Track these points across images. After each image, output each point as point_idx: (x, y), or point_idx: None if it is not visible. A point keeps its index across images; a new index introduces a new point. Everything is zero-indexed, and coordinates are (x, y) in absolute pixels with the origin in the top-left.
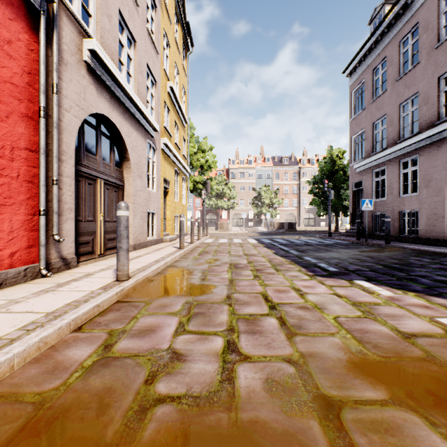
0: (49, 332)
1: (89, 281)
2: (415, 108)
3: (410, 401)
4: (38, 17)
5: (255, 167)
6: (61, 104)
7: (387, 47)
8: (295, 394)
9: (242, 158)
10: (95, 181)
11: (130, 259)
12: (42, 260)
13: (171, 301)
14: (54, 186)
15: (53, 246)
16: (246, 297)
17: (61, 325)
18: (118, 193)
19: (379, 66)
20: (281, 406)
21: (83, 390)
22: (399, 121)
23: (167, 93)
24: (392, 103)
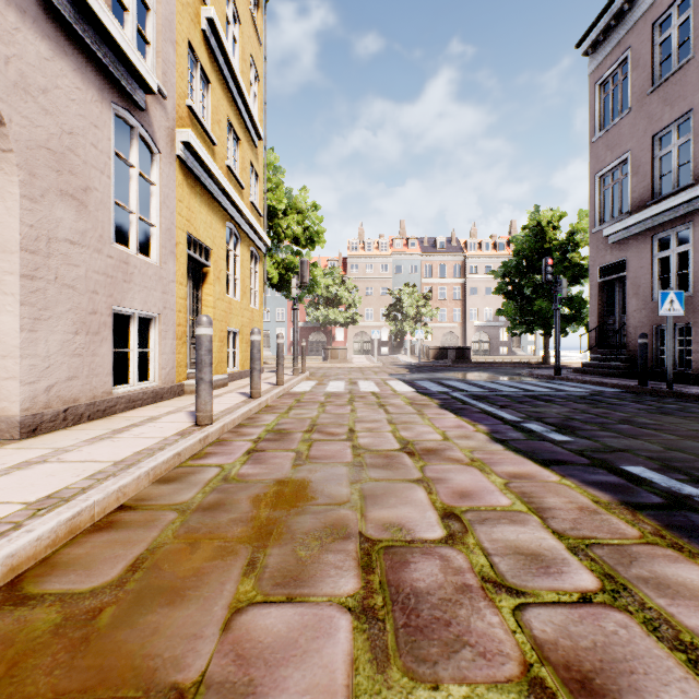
0: None
1: None
2: None
3: None
4: None
5: (391, 254)
6: None
7: None
8: None
9: (369, 240)
10: None
11: None
12: None
13: None
14: None
15: None
16: None
17: None
18: None
19: (671, 9)
20: None
21: None
22: None
23: (203, 35)
24: None
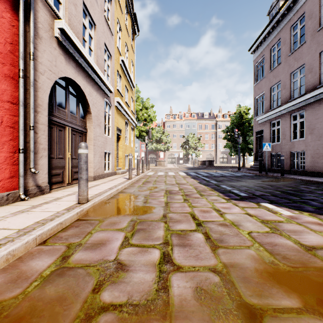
0: (16, 246)
1: (57, 203)
2: (302, 76)
3: (321, 309)
4: (18, 1)
5: (184, 120)
6: (37, 68)
7: (282, 31)
8: (221, 302)
9: (174, 114)
10: (64, 128)
11: (90, 187)
12: (21, 187)
13: (119, 219)
14: (31, 131)
15: (30, 177)
16: (178, 216)
17: (28, 239)
18: (82, 137)
19: (275, 45)
20: (209, 314)
21: (38, 299)
22: (290, 85)
23: (120, 64)
24: (285, 72)
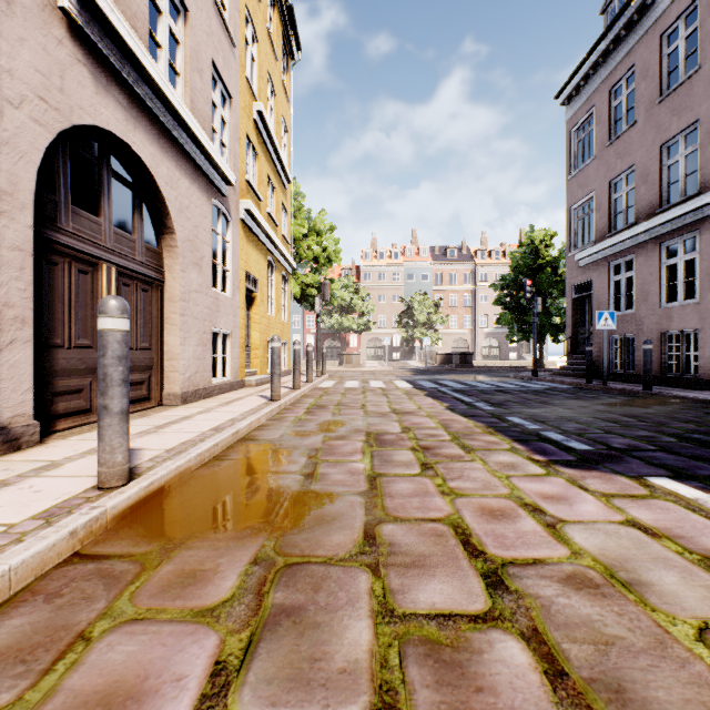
0: None
1: (33, 487)
2: (691, 150)
3: None
4: None
5: (403, 263)
6: None
7: (638, 48)
8: None
9: (381, 249)
10: (96, 268)
11: (165, 424)
12: None
13: (217, 554)
14: None
15: None
16: (413, 536)
17: None
18: (151, 294)
19: (622, 81)
20: None
21: None
22: (660, 174)
23: (254, 122)
24: (648, 143)
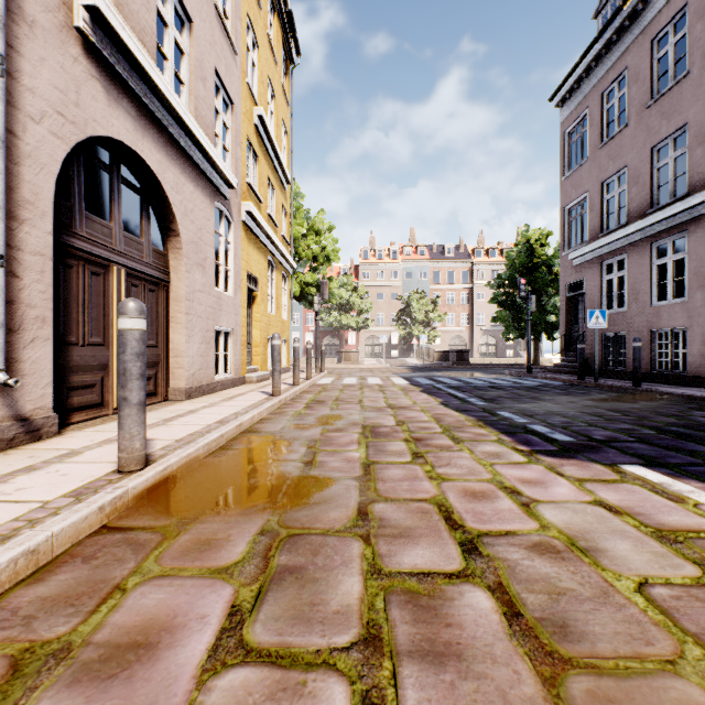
0: None
1: (59, 471)
2: (680, 153)
3: None
4: None
5: (401, 262)
6: (19, 103)
7: (629, 52)
8: None
9: (380, 248)
10: (107, 270)
11: (172, 417)
12: None
13: (228, 527)
14: None
15: None
16: (402, 513)
17: None
18: (157, 294)
19: (614, 84)
20: None
21: None
22: (650, 176)
23: (254, 126)
24: (638, 145)
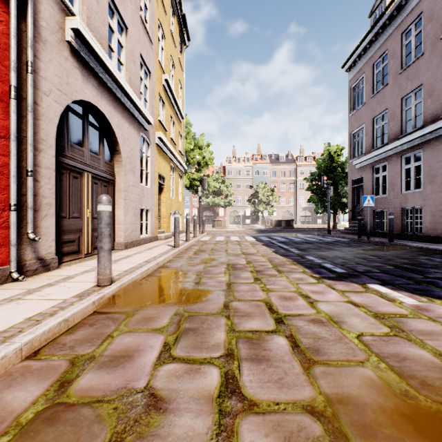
0: None
1: (66, 286)
2: (418, 101)
3: None
4: None
5: (252, 164)
6: (39, 86)
7: (389, 40)
8: None
9: (238, 156)
10: (81, 175)
11: (119, 259)
12: (13, 261)
13: (158, 312)
14: (28, 178)
15: (28, 246)
16: (246, 306)
17: (6, 352)
18: (108, 188)
19: (380, 59)
20: None
21: None
22: (401, 115)
23: (163, 86)
24: (394, 96)
